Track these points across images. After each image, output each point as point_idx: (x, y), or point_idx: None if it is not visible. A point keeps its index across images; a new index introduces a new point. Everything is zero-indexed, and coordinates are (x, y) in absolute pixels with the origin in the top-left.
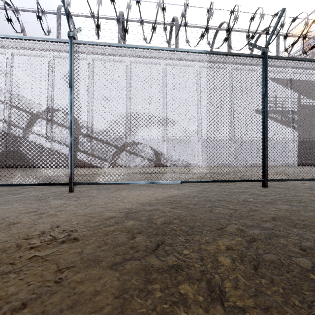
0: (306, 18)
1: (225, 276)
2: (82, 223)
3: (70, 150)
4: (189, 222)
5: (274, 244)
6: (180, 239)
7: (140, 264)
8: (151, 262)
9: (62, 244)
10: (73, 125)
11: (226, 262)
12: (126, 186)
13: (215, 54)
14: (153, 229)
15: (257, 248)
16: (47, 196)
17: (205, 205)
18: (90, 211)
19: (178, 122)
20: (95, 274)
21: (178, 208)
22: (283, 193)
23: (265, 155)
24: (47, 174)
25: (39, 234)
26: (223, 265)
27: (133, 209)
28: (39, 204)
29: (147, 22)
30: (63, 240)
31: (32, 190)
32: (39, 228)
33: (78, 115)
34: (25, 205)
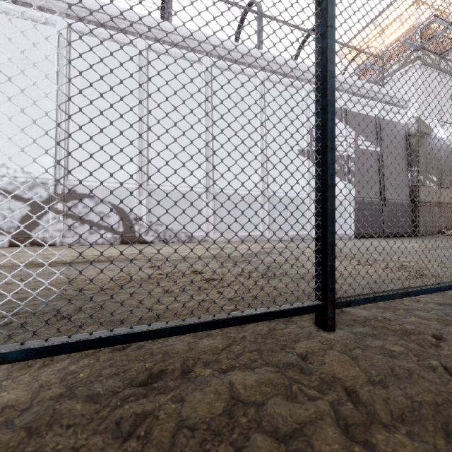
0: (363, 31)
1: None
2: None
3: None
4: None
5: None
6: None
7: None
8: None
9: None
10: None
11: None
12: None
13: None
14: None
15: None
16: None
17: None
18: None
19: None
20: None
21: None
22: (426, 414)
23: (328, 212)
24: None
25: None
26: None
27: None
28: None
29: None
30: None
31: None
32: None
33: None
34: None
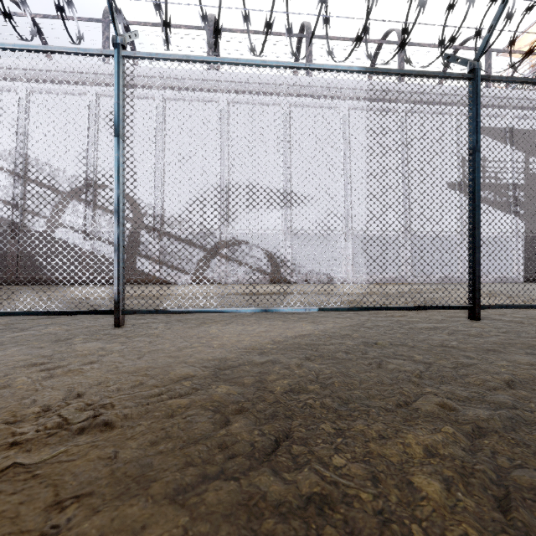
0: None
1: (436, 529)
2: (128, 388)
3: (116, 250)
4: (339, 389)
5: (529, 443)
6: (324, 428)
7: (238, 490)
8: (263, 487)
9: (78, 437)
10: (121, 205)
11: (433, 489)
12: (219, 316)
13: (382, 73)
14: (267, 403)
15: (494, 454)
16: (73, 334)
17: (367, 354)
18: (146, 365)
19: (313, 199)
20: (135, 517)
21: (316, 359)
22: (513, 332)
23: (476, 260)
24: (82, 296)
25: (39, 412)
26: (427, 499)
27: (228, 362)
28: (54, 350)
29: (257, 33)
30: (81, 428)
31: (50, 323)
32: (41, 399)
33: (138, 194)
34: (29, 352)
